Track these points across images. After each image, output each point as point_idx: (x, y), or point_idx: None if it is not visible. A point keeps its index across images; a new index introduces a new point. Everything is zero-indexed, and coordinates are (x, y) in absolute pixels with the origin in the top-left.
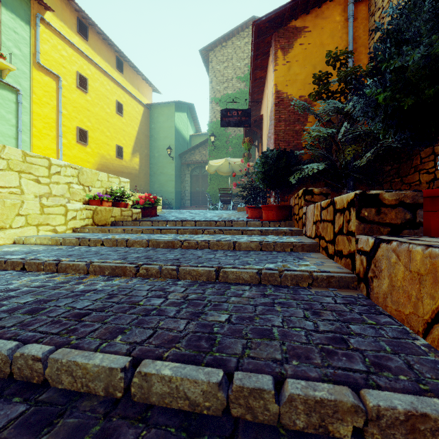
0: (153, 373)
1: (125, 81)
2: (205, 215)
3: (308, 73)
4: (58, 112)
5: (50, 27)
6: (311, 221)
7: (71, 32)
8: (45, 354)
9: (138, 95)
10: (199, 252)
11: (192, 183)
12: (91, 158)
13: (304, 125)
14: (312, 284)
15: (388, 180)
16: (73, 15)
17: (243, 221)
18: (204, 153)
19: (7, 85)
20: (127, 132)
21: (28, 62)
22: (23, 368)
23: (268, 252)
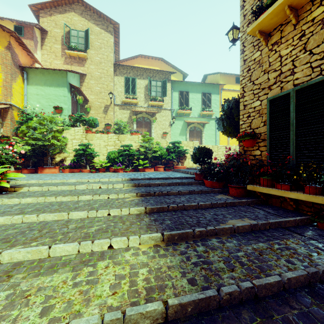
0: None
1: None
2: None
3: None
4: None
5: (225, 90)
6: None
7: (233, 85)
8: None
9: None
10: None
11: None
12: None
13: None
14: None
15: None
16: (233, 78)
17: None
18: None
19: (213, 118)
20: None
21: (218, 107)
22: None
23: None
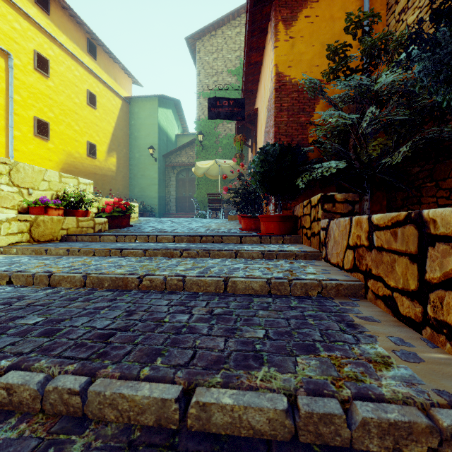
0: None
1: (98, 68)
2: (190, 225)
3: (315, 52)
4: (8, 97)
5: None
6: (340, 243)
7: (27, 1)
8: None
9: (115, 86)
10: (164, 301)
11: (178, 187)
12: (54, 156)
13: (311, 117)
14: (438, 450)
15: (416, 184)
16: None
17: (236, 235)
18: (192, 155)
19: None
20: (101, 127)
21: None
22: None
23: (283, 301)
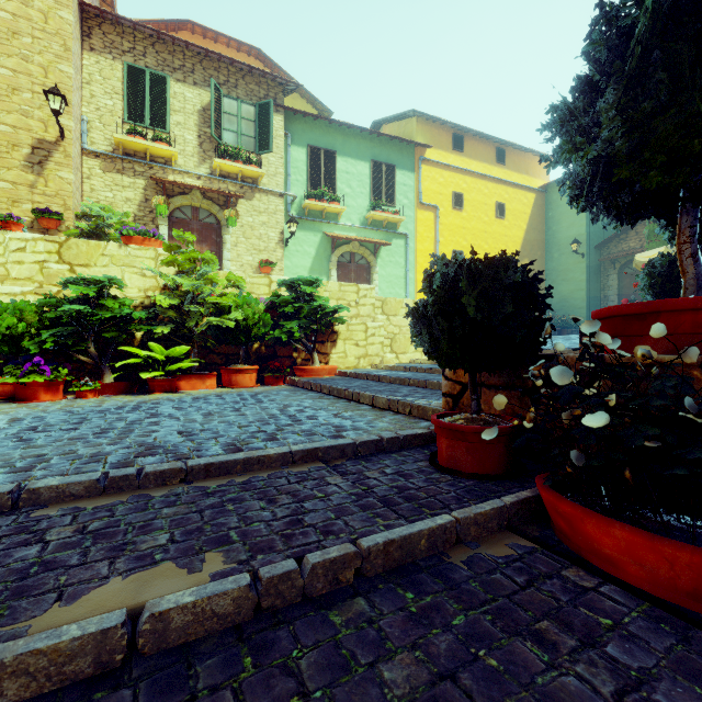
0: None
1: (507, 172)
2: None
3: None
4: (436, 242)
5: (429, 162)
6: None
7: (447, 154)
8: (426, 381)
9: (527, 180)
10: None
11: (621, 289)
12: None
13: None
14: None
15: None
16: (448, 135)
17: None
18: None
19: (400, 234)
20: (510, 236)
21: (413, 206)
22: (421, 384)
23: None
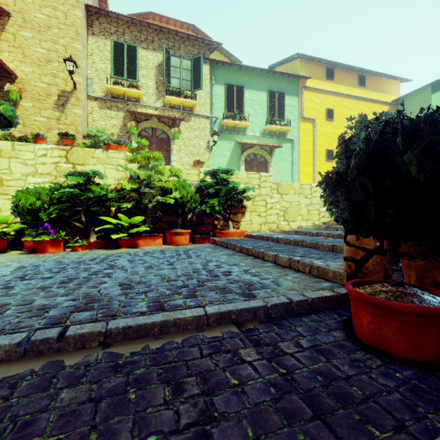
0: (337, 246)
1: (367, 92)
2: None
3: None
4: (314, 144)
5: (309, 89)
6: None
7: (322, 82)
8: (317, 243)
9: (382, 97)
10: None
11: None
12: None
13: None
14: None
15: None
16: (323, 69)
17: None
18: None
19: (288, 140)
20: None
21: (297, 120)
22: (313, 245)
23: None
